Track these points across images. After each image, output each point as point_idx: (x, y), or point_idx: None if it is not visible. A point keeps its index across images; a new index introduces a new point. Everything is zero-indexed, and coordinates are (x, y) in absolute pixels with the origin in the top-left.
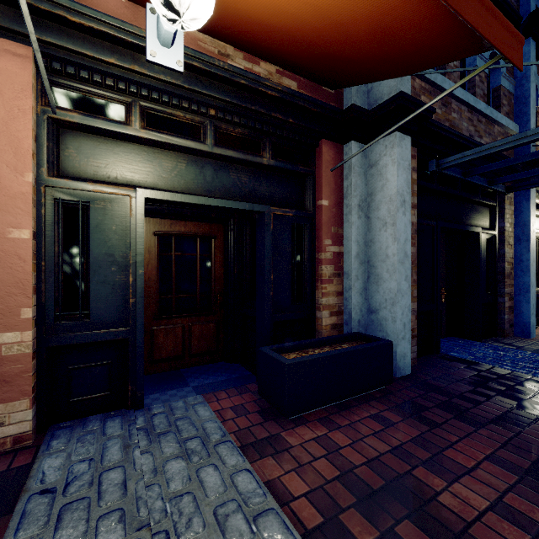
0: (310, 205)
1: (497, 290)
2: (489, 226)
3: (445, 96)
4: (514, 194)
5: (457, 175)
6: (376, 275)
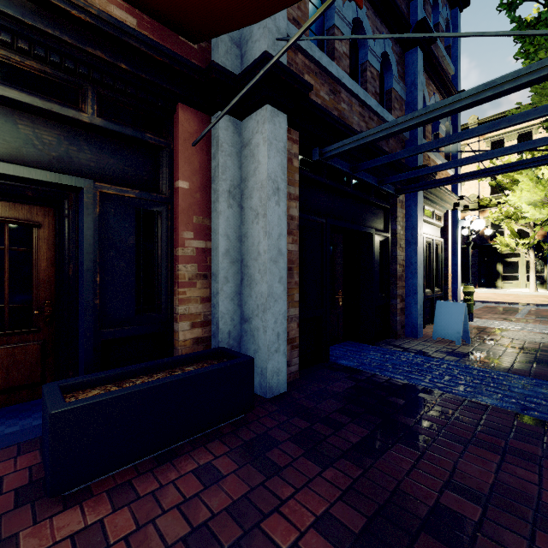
0: (165, 187)
1: (390, 292)
2: (384, 228)
3: (334, 83)
4: (406, 198)
5: (345, 169)
6: (249, 277)
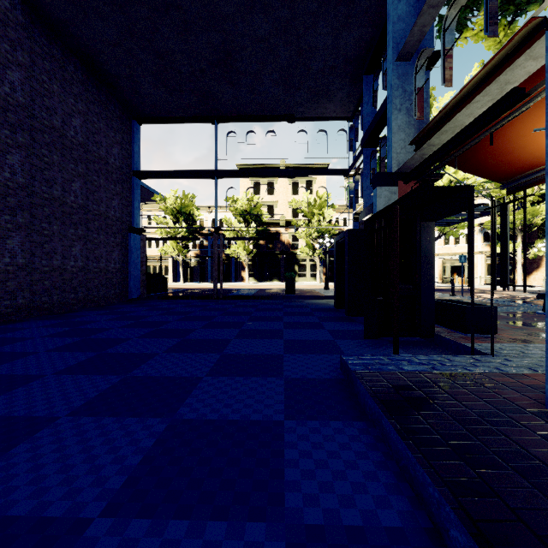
0: None
1: None
2: None
3: None
4: None
5: None
6: None
